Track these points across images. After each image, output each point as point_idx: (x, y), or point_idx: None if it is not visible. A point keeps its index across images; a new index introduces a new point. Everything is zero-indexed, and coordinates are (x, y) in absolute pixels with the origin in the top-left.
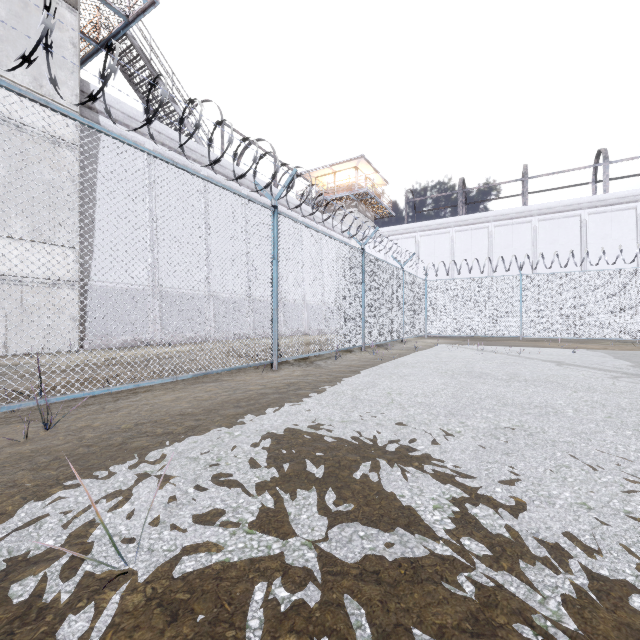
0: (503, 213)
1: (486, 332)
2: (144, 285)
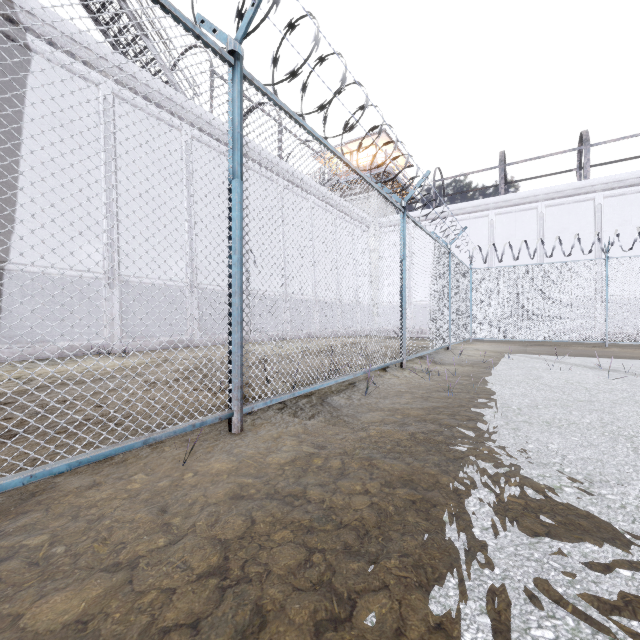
0: (557, 190)
1: (555, 335)
2: (97, 272)
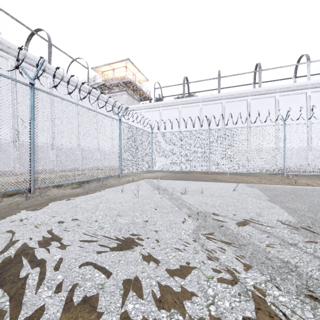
0: (207, 97)
1: (188, 168)
2: None
